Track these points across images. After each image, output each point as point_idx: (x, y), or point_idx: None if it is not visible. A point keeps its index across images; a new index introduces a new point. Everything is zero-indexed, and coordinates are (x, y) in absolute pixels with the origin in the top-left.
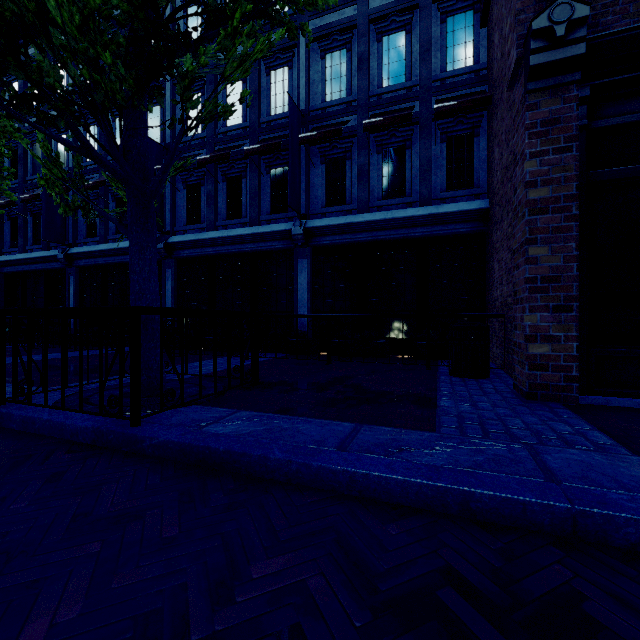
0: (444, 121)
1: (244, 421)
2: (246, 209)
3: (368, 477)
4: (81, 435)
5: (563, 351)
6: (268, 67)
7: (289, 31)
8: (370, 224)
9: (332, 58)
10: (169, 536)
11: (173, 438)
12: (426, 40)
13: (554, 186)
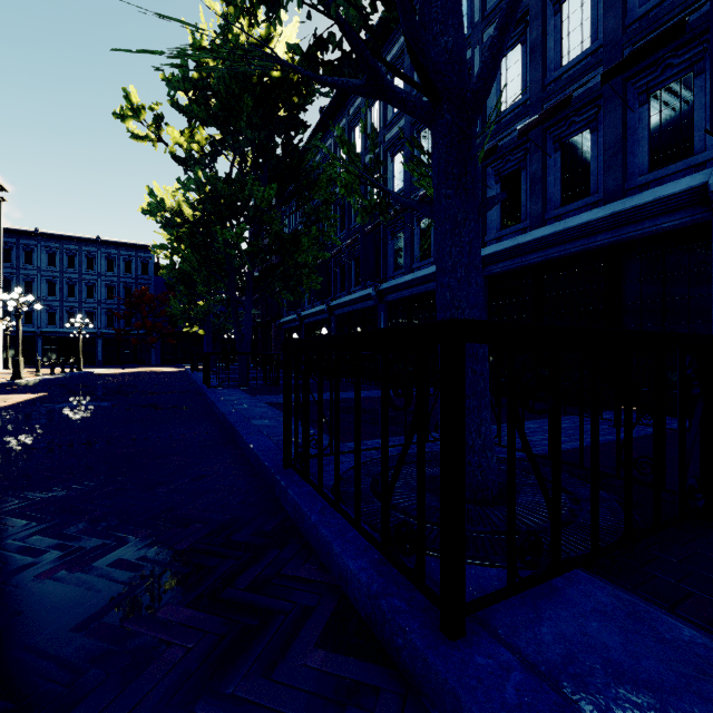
0: None
1: None
2: (596, 180)
3: None
4: (351, 587)
5: None
6: None
7: None
8: None
9: None
10: None
11: None
12: None
13: None
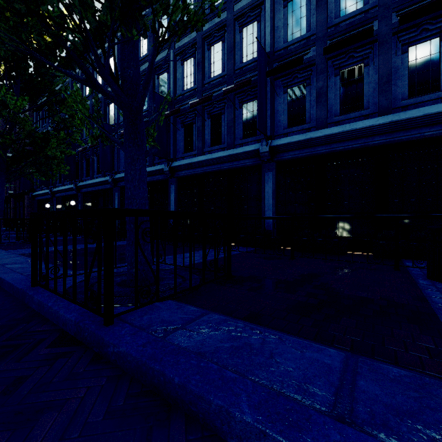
0: (406, 32)
1: (211, 329)
2: (224, 137)
3: None
4: (68, 326)
5: None
6: (241, 25)
7: None
8: (328, 137)
9: (293, 4)
10: None
11: (132, 350)
12: None
13: None
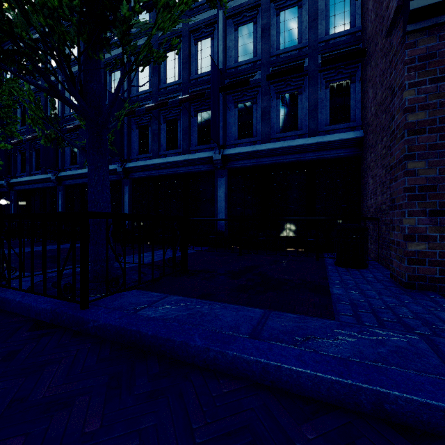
0: (327, 72)
1: (172, 305)
2: (180, 142)
3: (280, 369)
4: (42, 315)
5: (438, 248)
6: (196, 39)
7: (210, 1)
8: (271, 151)
9: (242, 30)
10: (90, 430)
11: (111, 321)
12: (314, 12)
13: (430, 110)
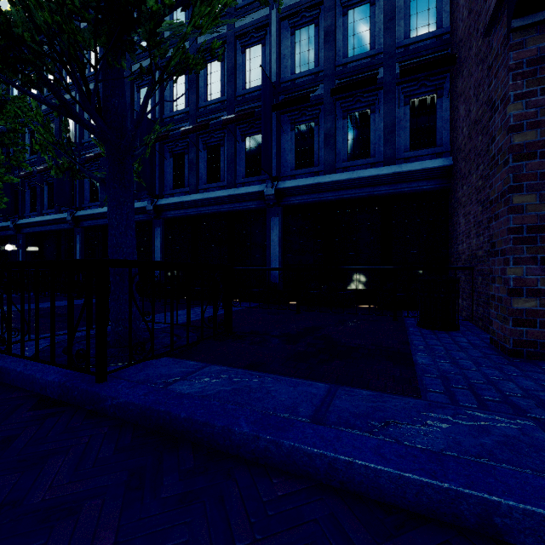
0: (407, 85)
1: (212, 378)
2: (224, 174)
3: (352, 466)
4: (49, 389)
5: None
6: (243, 46)
7: None
8: (336, 184)
9: (301, 33)
10: None
11: (134, 399)
12: (390, 10)
13: (543, 129)
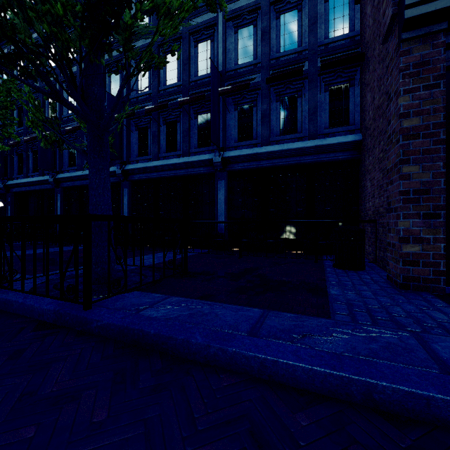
0: (327, 76)
1: (173, 306)
2: (180, 144)
3: (277, 364)
4: (45, 316)
5: (432, 250)
6: (196, 41)
7: (210, 6)
8: (271, 154)
9: (242, 32)
10: (98, 420)
11: (114, 321)
12: (313, 15)
13: (424, 116)
